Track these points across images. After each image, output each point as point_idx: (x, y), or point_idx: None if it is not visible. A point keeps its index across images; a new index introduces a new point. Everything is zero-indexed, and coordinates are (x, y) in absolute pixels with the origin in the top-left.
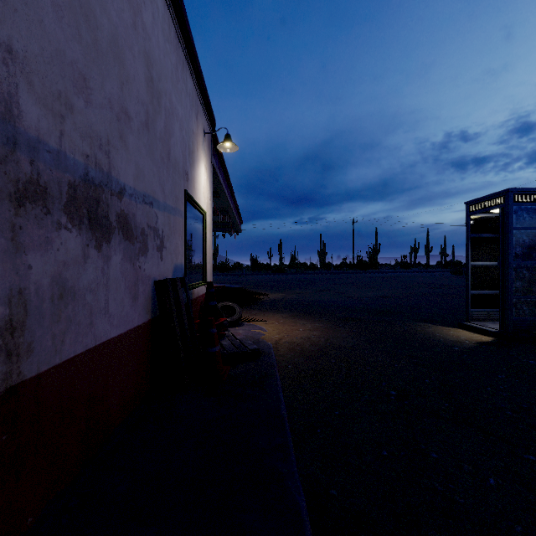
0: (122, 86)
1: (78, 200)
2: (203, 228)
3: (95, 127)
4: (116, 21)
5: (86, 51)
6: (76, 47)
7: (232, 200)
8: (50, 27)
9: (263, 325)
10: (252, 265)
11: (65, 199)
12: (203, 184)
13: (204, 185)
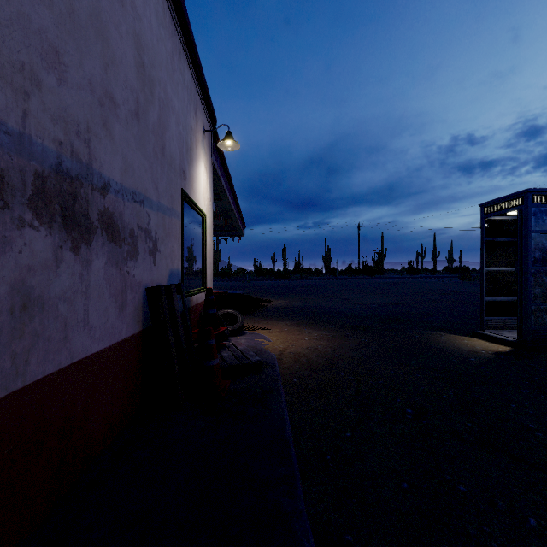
0: (106, 68)
1: (48, 194)
2: (202, 231)
3: (70, 110)
4: None
5: (59, 20)
6: (45, 13)
7: (234, 203)
8: None
9: (266, 334)
10: (255, 271)
11: (30, 192)
12: (202, 184)
13: (204, 185)
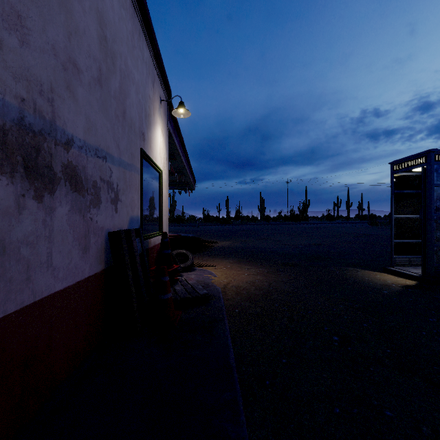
0: (70, 36)
1: (9, 146)
2: (159, 184)
3: (33, 71)
4: None
5: None
6: None
7: (186, 162)
8: None
9: (213, 270)
10: (204, 218)
11: None
12: (159, 145)
13: (161, 146)
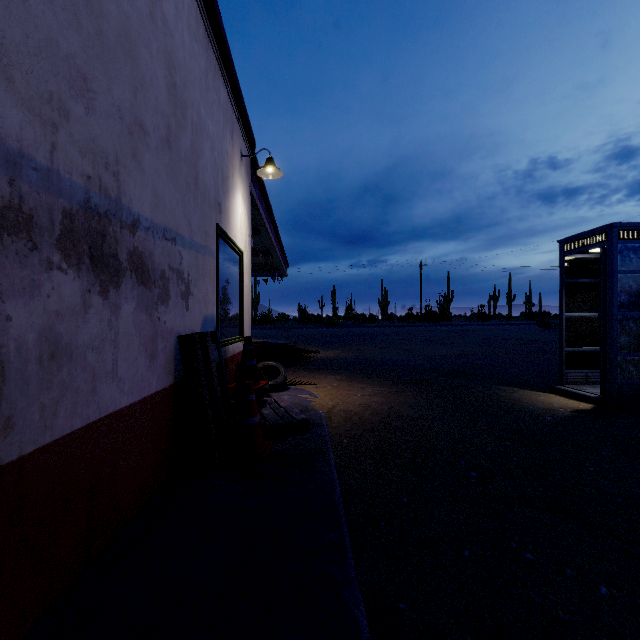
0: (136, 92)
1: (76, 233)
2: (239, 271)
3: (99, 141)
4: (128, 9)
5: (87, 44)
6: (74, 37)
7: (276, 238)
8: (37, 8)
9: (313, 389)
10: (300, 317)
11: (59, 231)
12: (239, 218)
13: (241, 219)
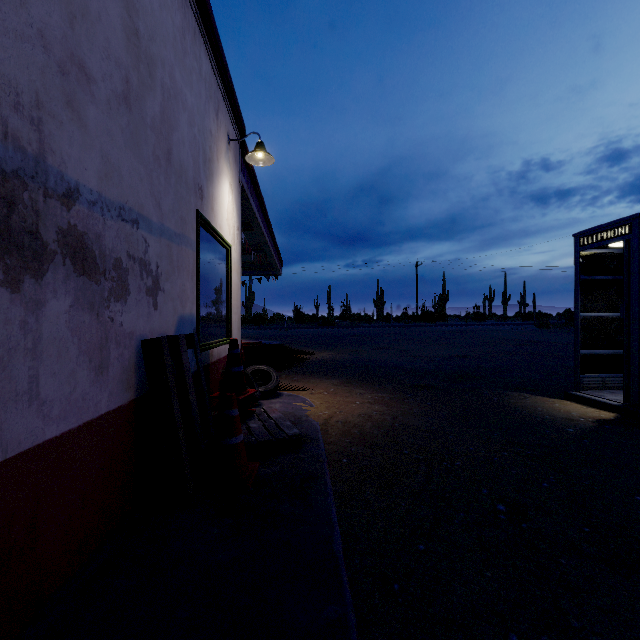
0: (73, 20)
1: None
2: (227, 266)
3: (2, 69)
4: None
5: None
6: None
7: (269, 235)
8: None
9: (307, 395)
10: (295, 317)
11: None
12: (226, 208)
13: (229, 209)
